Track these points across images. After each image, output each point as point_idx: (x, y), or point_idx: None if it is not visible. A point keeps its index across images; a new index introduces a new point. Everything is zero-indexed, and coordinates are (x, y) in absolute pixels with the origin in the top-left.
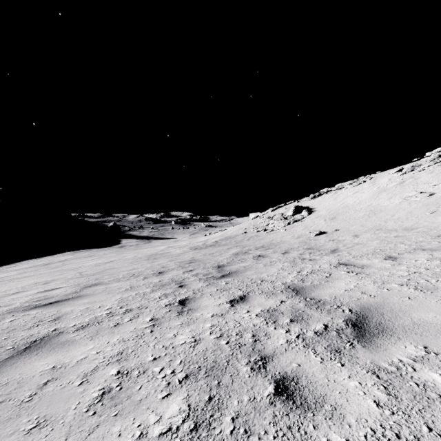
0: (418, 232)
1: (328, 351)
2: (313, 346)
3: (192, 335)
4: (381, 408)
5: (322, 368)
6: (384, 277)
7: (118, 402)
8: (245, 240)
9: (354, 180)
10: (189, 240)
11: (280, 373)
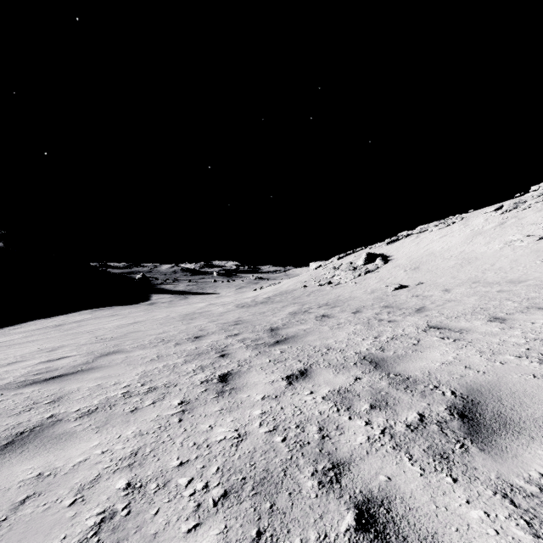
0: (528, 286)
1: (429, 456)
2: (407, 448)
3: (235, 428)
4: None
5: (425, 485)
6: (493, 345)
7: (122, 537)
8: (305, 296)
9: (441, 221)
10: (235, 296)
11: (361, 491)
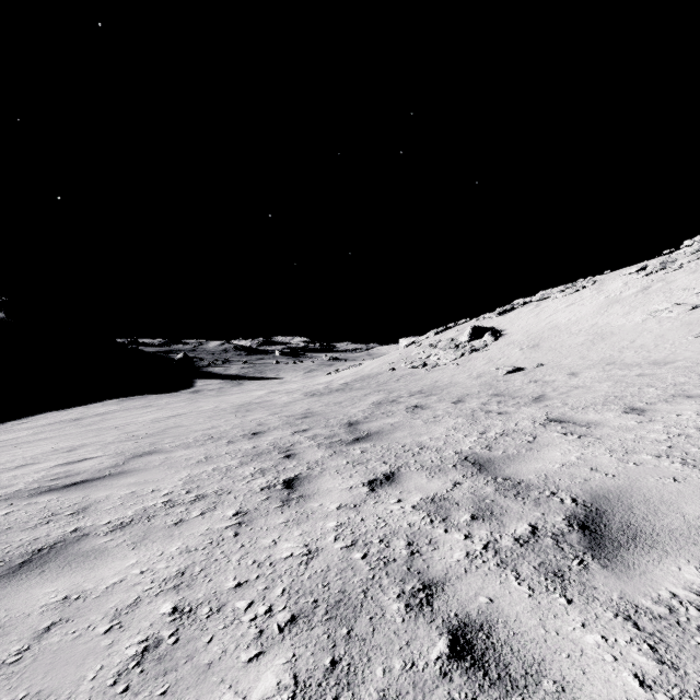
0: (677, 368)
1: (541, 574)
2: (515, 565)
3: (304, 543)
4: (649, 689)
5: (533, 606)
6: (627, 442)
7: (170, 668)
8: (393, 382)
9: (568, 286)
10: (304, 382)
11: (457, 614)
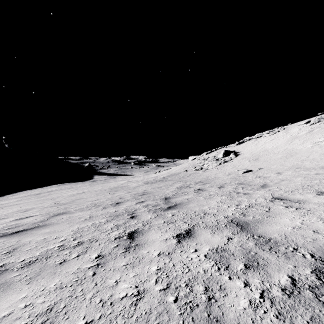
0: None
1: None
2: (291, 319)
3: (135, 284)
4: None
5: None
6: None
7: None
8: (186, 177)
9: (270, 130)
10: (144, 176)
11: None
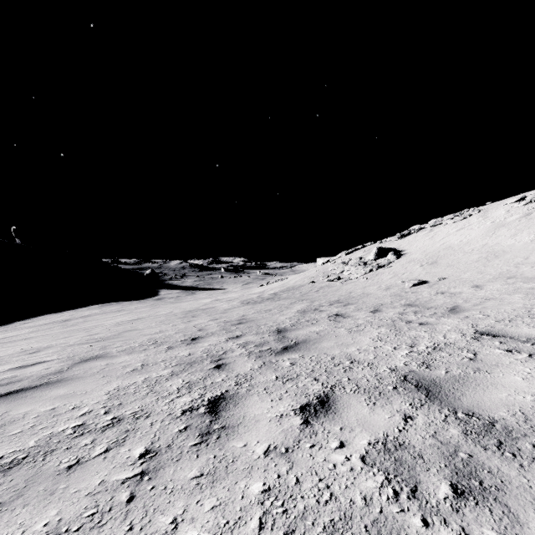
0: None
1: None
2: None
3: (215, 531)
4: None
5: None
6: None
7: None
8: (313, 292)
9: (456, 214)
10: (242, 292)
11: None
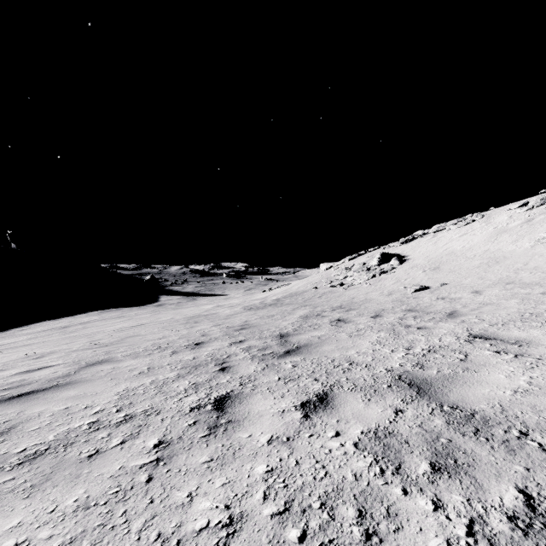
0: None
1: None
2: None
3: (226, 501)
4: None
5: None
6: None
7: None
8: (316, 298)
9: (459, 219)
10: (244, 298)
11: None
